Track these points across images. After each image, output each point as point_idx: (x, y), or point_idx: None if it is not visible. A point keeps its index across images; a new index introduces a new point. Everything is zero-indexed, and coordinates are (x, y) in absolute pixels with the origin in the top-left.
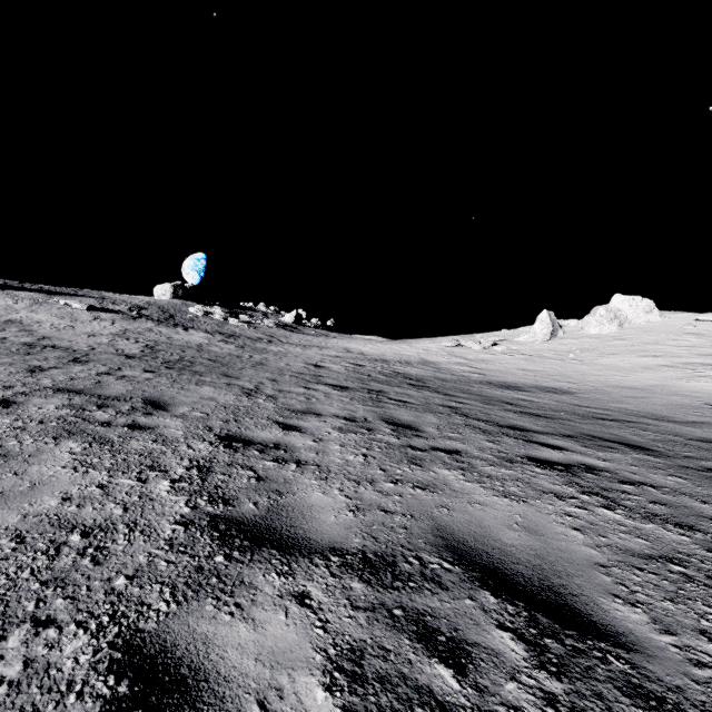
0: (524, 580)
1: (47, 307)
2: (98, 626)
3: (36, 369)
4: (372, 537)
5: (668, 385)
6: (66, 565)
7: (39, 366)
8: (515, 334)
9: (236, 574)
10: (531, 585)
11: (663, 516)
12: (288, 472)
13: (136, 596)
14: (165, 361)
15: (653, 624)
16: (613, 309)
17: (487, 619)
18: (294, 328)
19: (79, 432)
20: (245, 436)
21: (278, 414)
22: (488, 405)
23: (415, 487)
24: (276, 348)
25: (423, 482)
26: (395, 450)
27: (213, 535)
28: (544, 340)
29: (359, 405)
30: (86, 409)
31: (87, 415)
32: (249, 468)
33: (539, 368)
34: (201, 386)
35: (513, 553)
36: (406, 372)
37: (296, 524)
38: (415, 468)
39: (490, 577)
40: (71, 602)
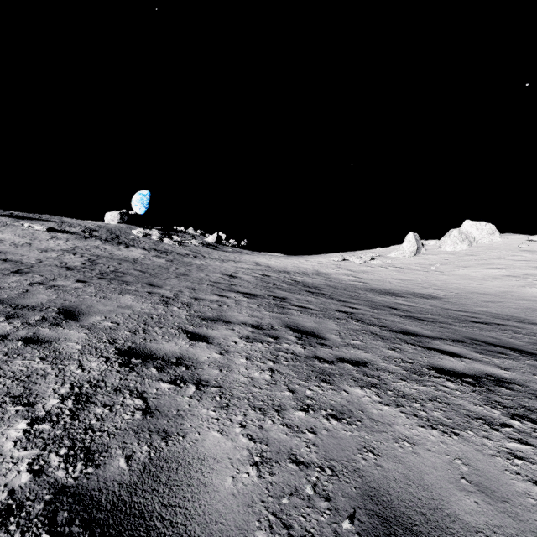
0: None
1: (13, 228)
2: None
3: None
4: (282, 525)
5: (515, 291)
6: None
7: None
8: (388, 251)
9: None
10: None
11: None
12: (184, 398)
13: None
14: (100, 272)
15: None
16: (464, 232)
17: None
18: (215, 247)
19: None
20: (148, 349)
21: (189, 322)
22: (377, 310)
23: (329, 417)
24: (199, 262)
25: (336, 407)
26: (302, 362)
27: None
28: (411, 256)
29: (266, 312)
30: None
31: None
32: (139, 395)
33: (409, 278)
34: (124, 295)
35: None
36: (304, 281)
37: (176, 500)
38: (325, 387)
39: None
40: None
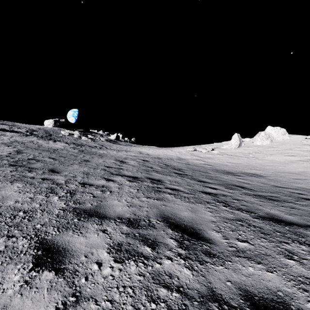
0: None
1: None
2: None
3: None
4: None
5: (309, 171)
6: None
7: None
8: (221, 145)
9: None
10: None
11: None
12: None
13: None
14: (18, 159)
15: None
16: (267, 133)
17: None
18: (115, 142)
19: None
20: None
21: (56, 221)
22: (231, 189)
23: None
24: (102, 151)
25: None
26: None
27: None
28: (236, 148)
29: (144, 198)
30: None
31: None
32: None
33: (238, 162)
34: (14, 183)
35: None
36: (171, 164)
37: None
38: None
39: None
40: None
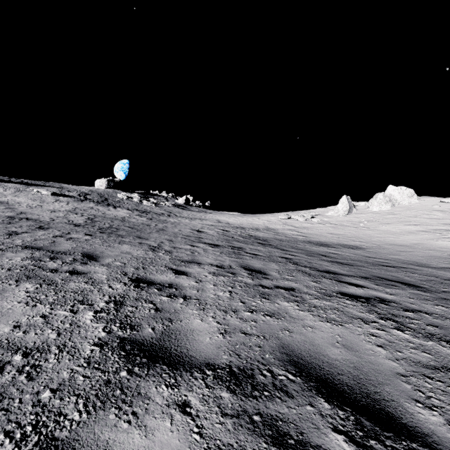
0: (348, 388)
1: (25, 193)
2: (22, 436)
3: (12, 233)
4: (236, 354)
5: (424, 243)
6: (6, 381)
7: (15, 231)
8: (325, 211)
9: (135, 386)
10: (353, 393)
11: (438, 335)
12: (177, 304)
13: (56, 407)
14: (99, 228)
15: (448, 425)
16: (388, 195)
17: (324, 423)
18: (184, 207)
19: (34, 276)
20: (149, 279)
21: (172, 263)
22: (310, 257)
23: (265, 315)
24: (173, 220)
25: (270, 311)
26: (251, 288)
27: (120, 354)
28: (344, 215)
29: (226, 257)
30: (42, 260)
31: (42, 264)
32: (150, 302)
33: (341, 233)
34: (122, 244)
35: (338, 366)
36: (256, 235)
37: (181, 344)
38: (265, 301)
39: (323, 386)
40: (4, 413)
